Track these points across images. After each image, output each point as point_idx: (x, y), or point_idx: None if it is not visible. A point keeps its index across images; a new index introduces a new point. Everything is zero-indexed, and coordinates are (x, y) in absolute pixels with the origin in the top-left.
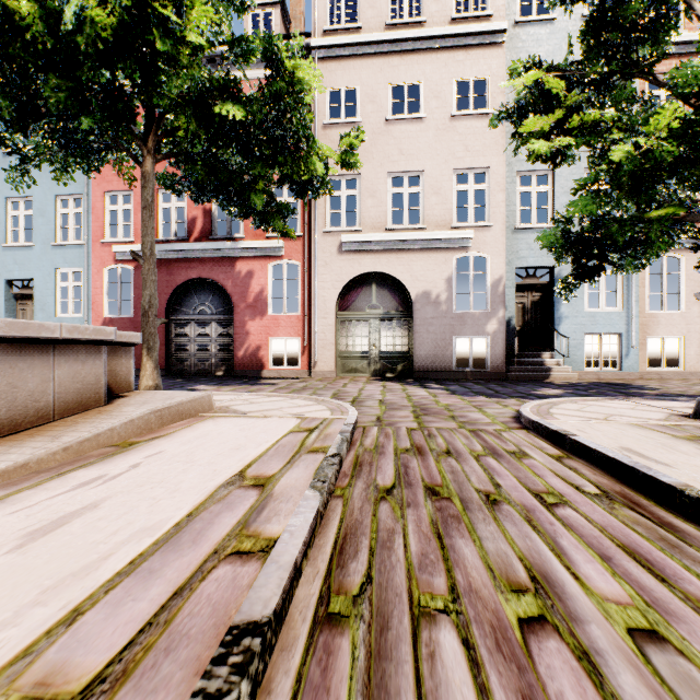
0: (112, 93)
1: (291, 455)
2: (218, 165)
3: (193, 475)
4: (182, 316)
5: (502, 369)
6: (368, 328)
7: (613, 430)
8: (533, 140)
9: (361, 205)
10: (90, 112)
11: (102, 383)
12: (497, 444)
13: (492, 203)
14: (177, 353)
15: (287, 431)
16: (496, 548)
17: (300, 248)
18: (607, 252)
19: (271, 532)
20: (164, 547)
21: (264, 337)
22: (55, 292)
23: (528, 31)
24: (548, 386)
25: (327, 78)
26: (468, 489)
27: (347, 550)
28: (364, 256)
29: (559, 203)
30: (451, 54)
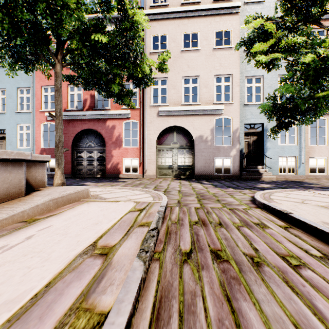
0: (35, 26)
1: (128, 228)
2: (95, 69)
3: (63, 245)
4: (80, 148)
5: (238, 174)
6: (172, 154)
7: (311, 209)
8: (258, 55)
9: (168, 92)
10: (22, 36)
11: (23, 183)
12: (247, 218)
13: (233, 92)
14: (77, 166)
15: (127, 211)
16: (272, 312)
17: (138, 114)
18: (295, 114)
19: (104, 304)
20: (14, 325)
21: (120, 158)
22: (16, 136)
23: (251, 7)
24: (262, 183)
25: (152, 29)
26: (238, 253)
27: (162, 316)
28: (170, 118)
29: (266, 92)
30: (213, 18)
